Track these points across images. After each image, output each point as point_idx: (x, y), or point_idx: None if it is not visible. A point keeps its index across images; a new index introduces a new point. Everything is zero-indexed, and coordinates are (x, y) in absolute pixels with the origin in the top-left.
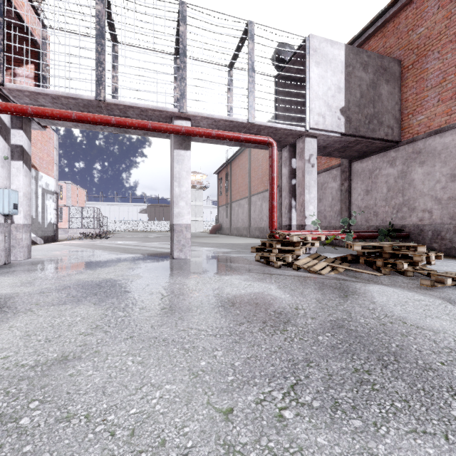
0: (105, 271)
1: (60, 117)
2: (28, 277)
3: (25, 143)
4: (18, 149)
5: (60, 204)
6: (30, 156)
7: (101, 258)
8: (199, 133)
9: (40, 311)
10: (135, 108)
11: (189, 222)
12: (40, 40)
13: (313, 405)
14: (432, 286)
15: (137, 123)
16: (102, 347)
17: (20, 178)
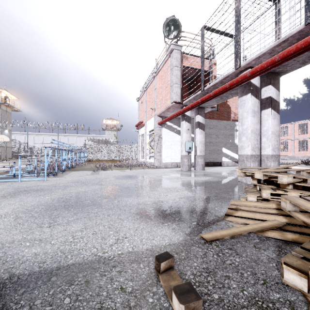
0: (185, 178)
1: (188, 109)
2: (168, 175)
3: (200, 119)
4: (197, 123)
5: (305, 137)
6: (204, 124)
7: (218, 174)
8: (237, 81)
9: (131, 180)
10: (217, 84)
11: (249, 153)
12: (208, 68)
13: (64, 197)
14: (155, 269)
15: (207, 96)
16: (105, 185)
17: (198, 135)
